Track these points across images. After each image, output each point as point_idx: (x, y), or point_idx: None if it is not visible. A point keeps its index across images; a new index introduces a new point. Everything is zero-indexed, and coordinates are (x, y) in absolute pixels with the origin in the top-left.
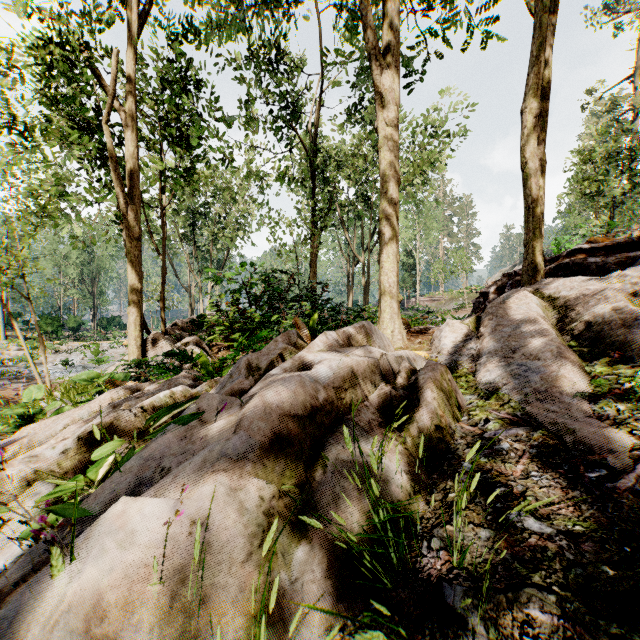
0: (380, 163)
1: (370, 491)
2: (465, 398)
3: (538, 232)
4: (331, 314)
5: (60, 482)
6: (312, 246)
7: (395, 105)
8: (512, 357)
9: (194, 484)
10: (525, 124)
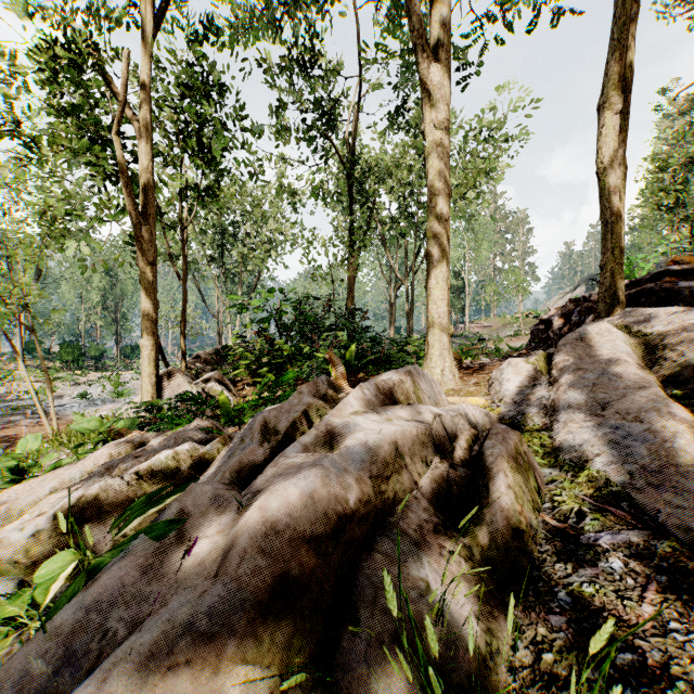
0: (428, 172)
1: (428, 688)
2: (543, 472)
3: (618, 252)
4: (370, 345)
5: (1, 601)
6: (350, 268)
7: (445, 104)
8: (602, 415)
9: (134, 693)
10: (602, 123)
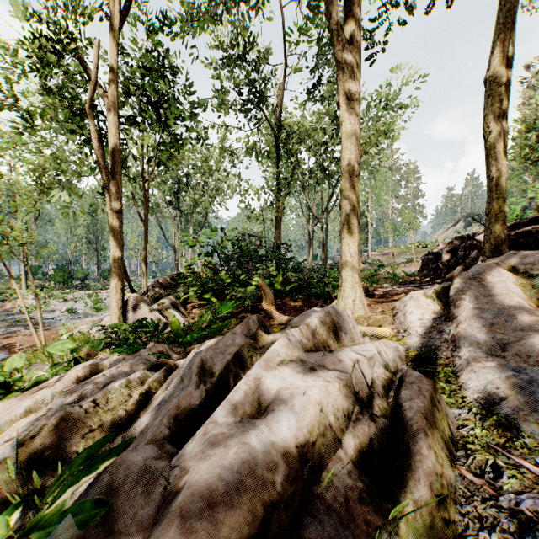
0: (341, 136)
1: None
2: (452, 412)
3: (501, 201)
4: (294, 274)
5: None
6: (277, 210)
7: (356, 80)
8: (502, 356)
9: None
10: (489, 93)
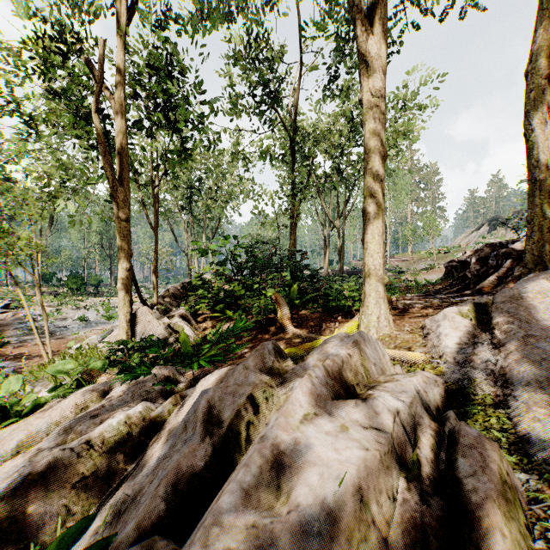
0: (364, 137)
1: None
2: (517, 477)
3: (545, 207)
4: (310, 284)
5: None
6: (292, 216)
7: (381, 75)
8: None
9: None
10: (531, 87)
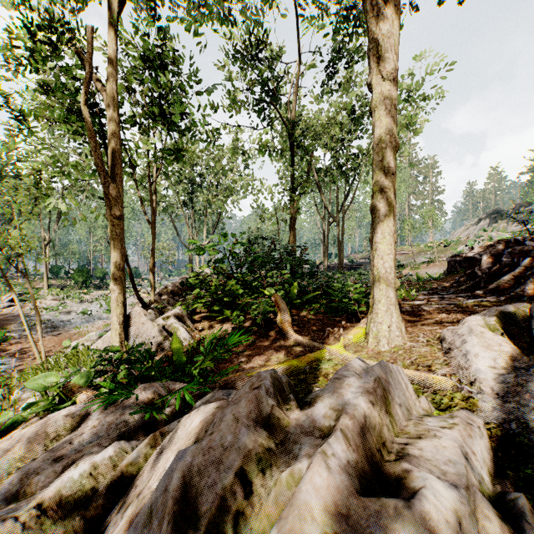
0: (373, 126)
1: None
2: None
3: None
4: (311, 282)
5: None
6: (291, 210)
7: (392, 56)
8: None
9: None
10: None
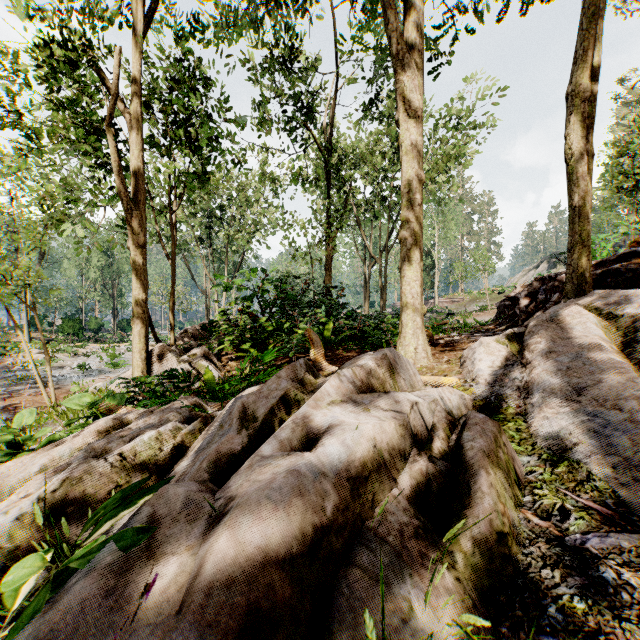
0: (401, 159)
1: None
2: (521, 460)
3: (585, 234)
4: (347, 322)
5: None
6: (327, 248)
7: (419, 94)
8: (578, 401)
9: None
10: (570, 110)
